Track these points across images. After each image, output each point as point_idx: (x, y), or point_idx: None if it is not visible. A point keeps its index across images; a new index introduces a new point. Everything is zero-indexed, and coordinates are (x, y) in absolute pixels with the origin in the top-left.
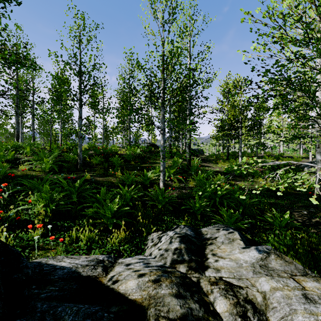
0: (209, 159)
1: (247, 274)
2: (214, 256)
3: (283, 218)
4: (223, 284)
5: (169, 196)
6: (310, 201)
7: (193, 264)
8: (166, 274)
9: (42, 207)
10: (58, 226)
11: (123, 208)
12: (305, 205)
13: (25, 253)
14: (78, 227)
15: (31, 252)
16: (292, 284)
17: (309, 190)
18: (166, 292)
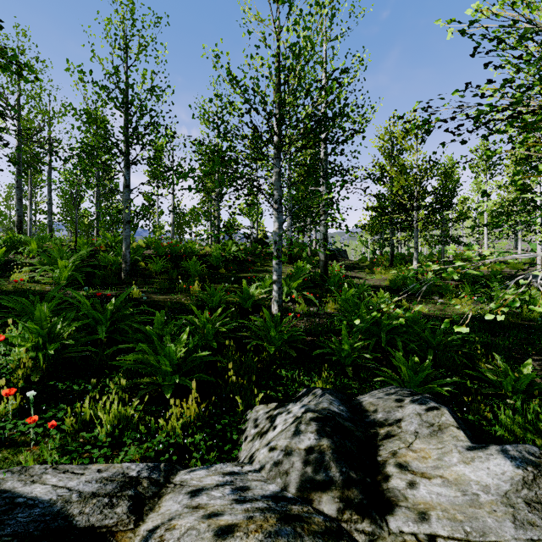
0: (358, 265)
1: (499, 528)
2: (402, 469)
3: (519, 374)
4: None
5: (291, 330)
6: None
7: (354, 494)
8: (289, 525)
9: (30, 352)
10: (60, 392)
11: (198, 353)
12: None
13: None
14: (96, 395)
15: None
16: None
17: None
18: None
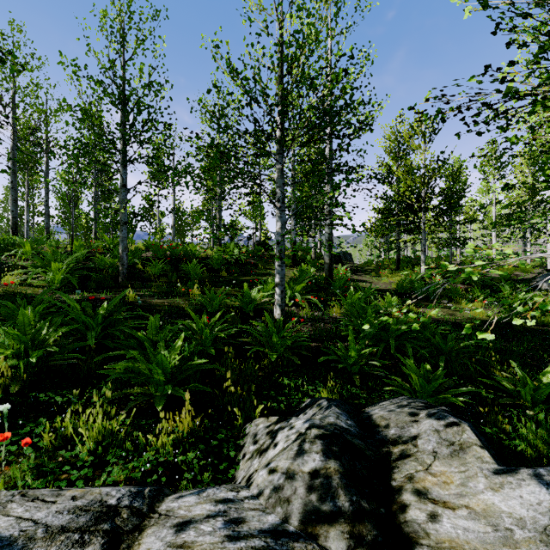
0: (364, 269)
1: None
2: (421, 497)
3: (538, 383)
4: None
5: (294, 336)
6: None
7: (367, 529)
8: None
9: (10, 360)
10: (42, 403)
11: (193, 361)
12: None
13: None
14: (79, 408)
15: None
16: None
17: None
18: None
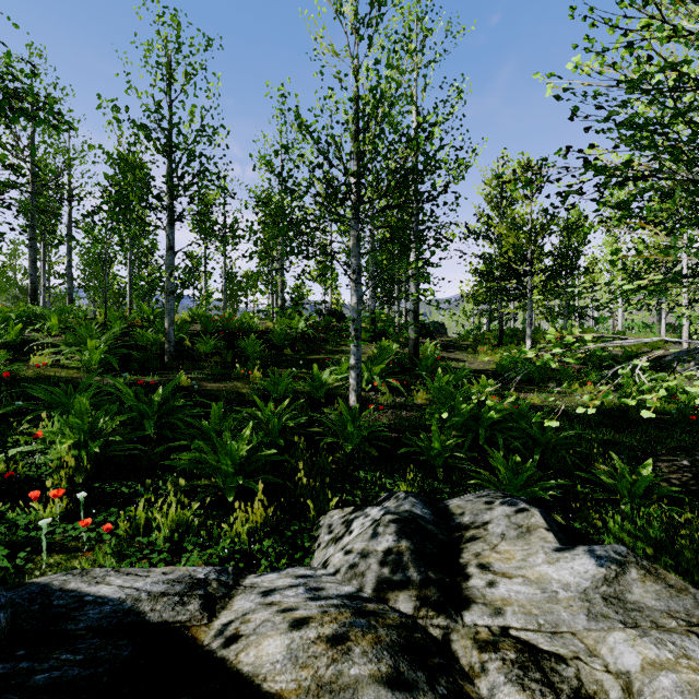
0: (459, 344)
1: (573, 621)
2: (484, 570)
3: (637, 477)
4: (512, 649)
5: (371, 425)
6: (693, 437)
7: (431, 592)
8: (364, 618)
9: (71, 450)
10: (108, 495)
11: (262, 451)
12: (683, 447)
13: (18, 560)
14: (152, 498)
15: (34, 557)
16: (698, 652)
17: (689, 413)
18: (362, 672)
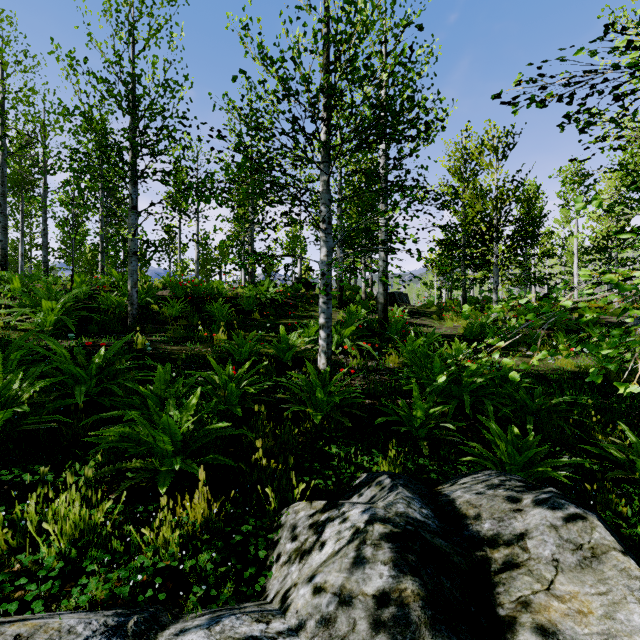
0: (423, 311)
1: None
2: (549, 639)
3: None
4: None
5: (344, 391)
6: None
7: None
8: None
9: None
10: (5, 483)
11: (212, 424)
12: None
13: None
14: (49, 492)
15: None
16: None
17: None
18: None
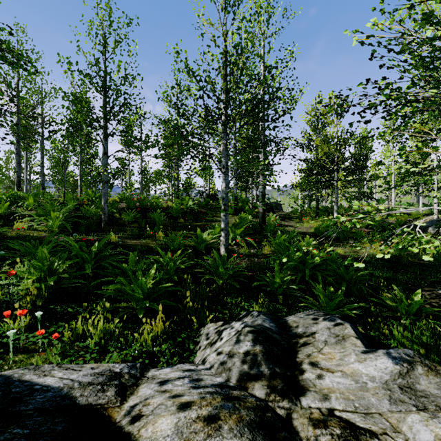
0: (290, 216)
1: (379, 404)
2: (314, 366)
3: (411, 301)
4: (338, 426)
5: (235, 267)
6: None
7: (278, 383)
8: (230, 402)
9: (34, 283)
10: (58, 313)
11: (163, 284)
12: (438, 281)
13: None
14: (87, 315)
15: (5, 356)
16: None
17: (440, 259)
18: None
